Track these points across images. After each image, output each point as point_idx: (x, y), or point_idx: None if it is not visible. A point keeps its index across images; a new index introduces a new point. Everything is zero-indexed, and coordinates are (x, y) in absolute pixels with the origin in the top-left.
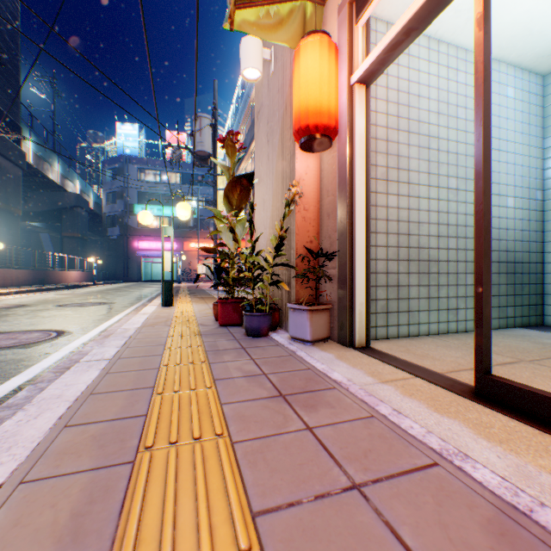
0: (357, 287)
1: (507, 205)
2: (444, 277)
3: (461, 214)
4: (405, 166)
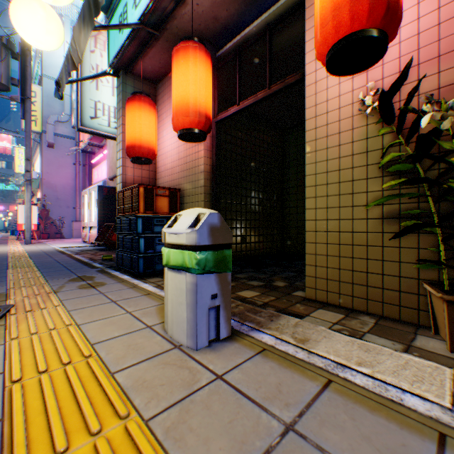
0: None
1: None
2: None
3: None
4: None
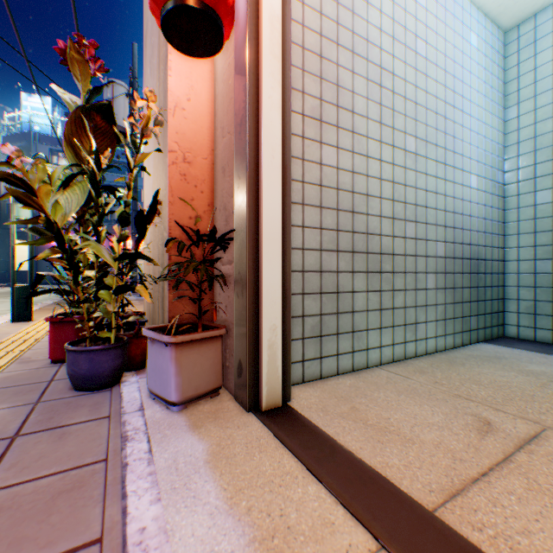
0: (266, 298)
1: (471, 185)
2: (401, 278)
3: (422, 190)
4: (349, 105)
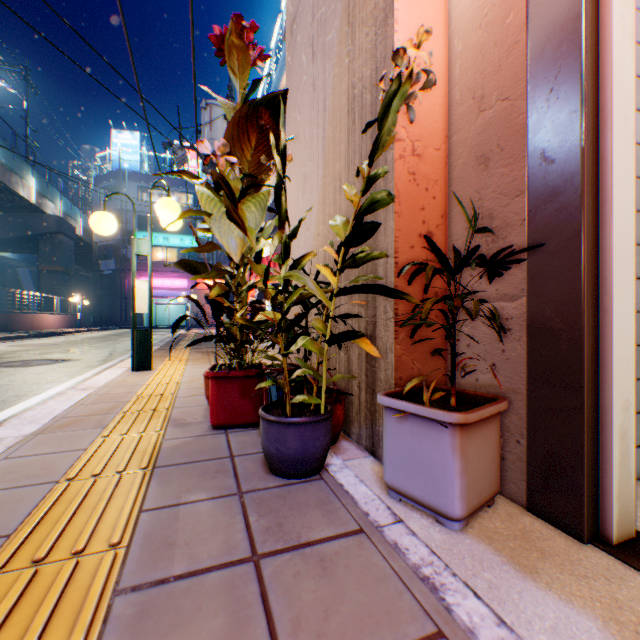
0: (616, 356)
1: None
2: None
3: None
4: None
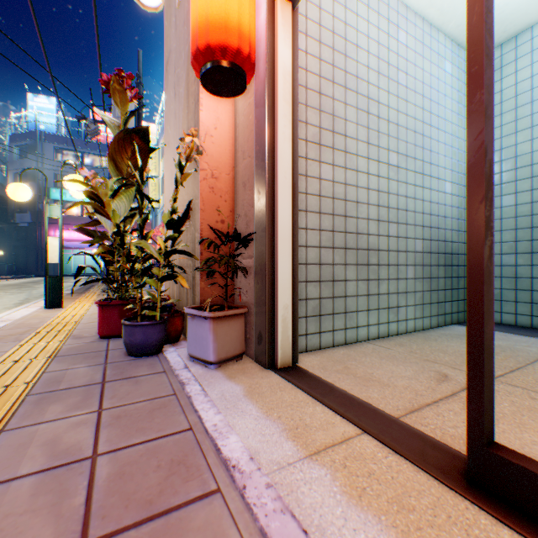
0: (280, 284)
1: (445, 190)
2: (385, 270)
3: (402, 197)
4: (342, 130)
